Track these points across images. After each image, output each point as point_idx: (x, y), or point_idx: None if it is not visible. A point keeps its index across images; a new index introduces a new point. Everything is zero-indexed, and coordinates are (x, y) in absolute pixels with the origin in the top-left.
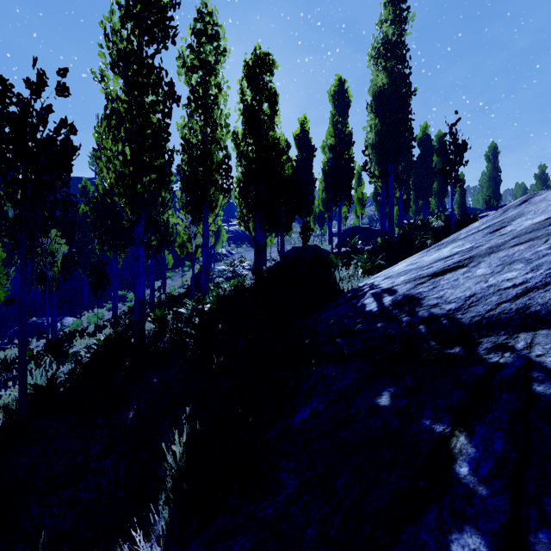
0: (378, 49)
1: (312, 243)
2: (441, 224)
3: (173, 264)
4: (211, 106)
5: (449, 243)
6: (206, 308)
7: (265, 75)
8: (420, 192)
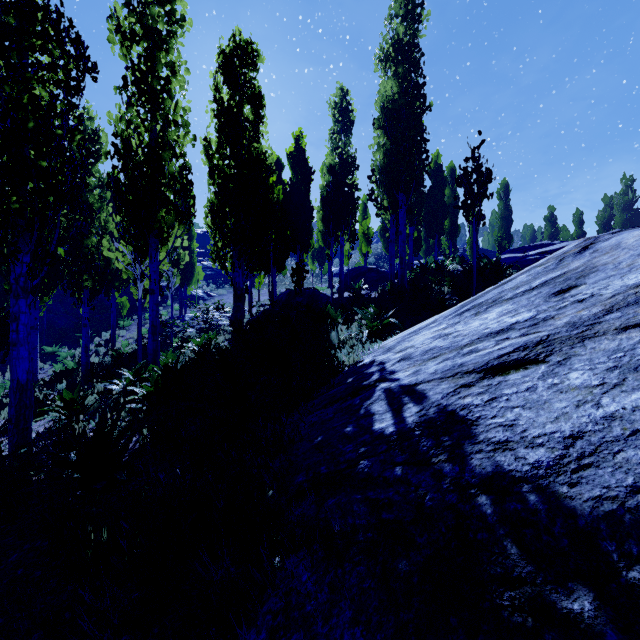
0: (387, 50)
1: (311, 284)
2: (456, 267)
3: (130, 309)
4: (160, 93)
5: (491, 304)
6: (140, 390)
7: (247, 69)
8: (432, 229)
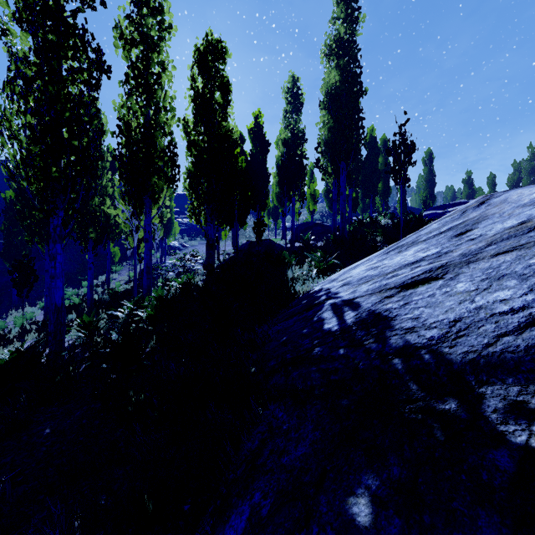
0: (330, 46)
1: (267, 237)
2: (388, 222)
3: (121, 257)
4: (153, 85)
5: (410, 245)
6: (143, 314)
7: (217, 63)
8: (367, 191)
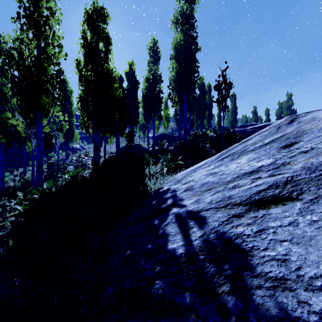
0: (177, 18)
1: (139, 142)
2: (212, 134)
3: None
4: (42, 25)
5: (241, 154)
6: (21, 208)
7: (102, 23)
8: (199, 115)
